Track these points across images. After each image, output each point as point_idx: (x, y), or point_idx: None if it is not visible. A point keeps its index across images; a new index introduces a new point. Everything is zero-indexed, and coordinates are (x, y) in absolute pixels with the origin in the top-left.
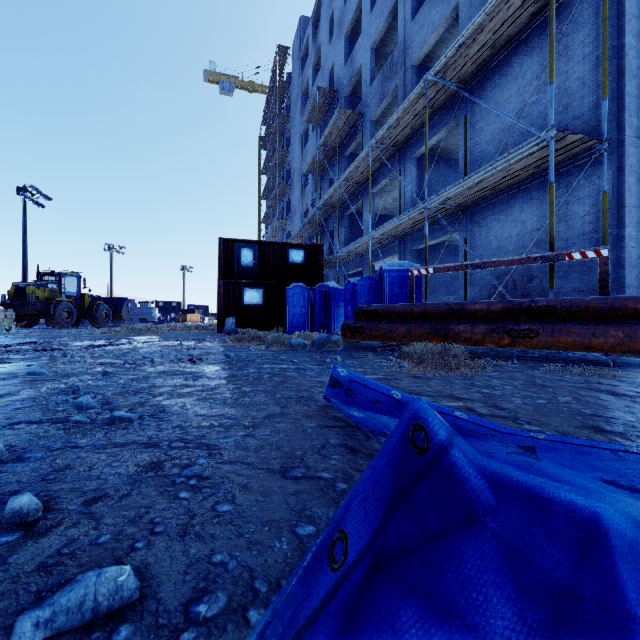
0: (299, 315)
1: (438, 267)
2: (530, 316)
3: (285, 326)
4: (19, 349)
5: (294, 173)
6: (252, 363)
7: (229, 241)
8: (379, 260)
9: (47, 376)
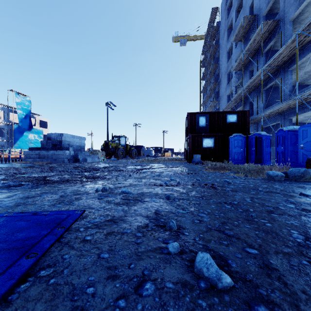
0: (238, 153)
1: None
2: None
3: (227, 159)
4: (109, 169)
5: (222, 75)
6: (261, 192)
7: (193, 114)
8: (298, 114)
9: (133, 195)
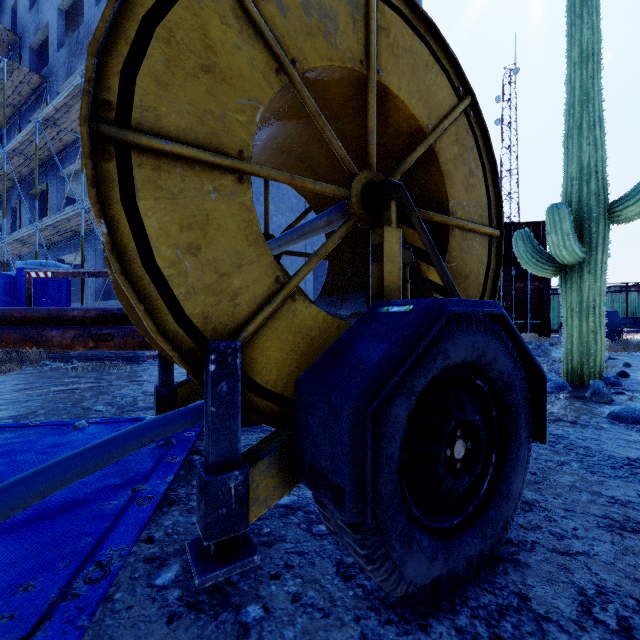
0: None
1: (57, 272)
2: (116, 322)
3: None
4: None
5: None
6: None
7: None
8: (66, 254)
9: None
